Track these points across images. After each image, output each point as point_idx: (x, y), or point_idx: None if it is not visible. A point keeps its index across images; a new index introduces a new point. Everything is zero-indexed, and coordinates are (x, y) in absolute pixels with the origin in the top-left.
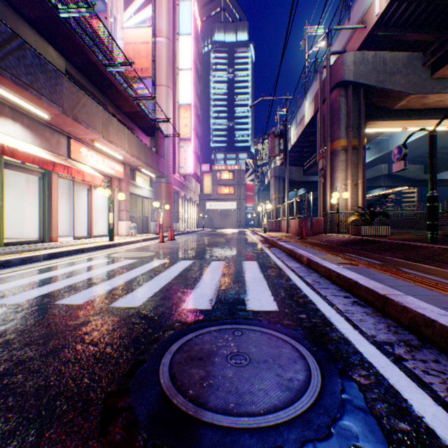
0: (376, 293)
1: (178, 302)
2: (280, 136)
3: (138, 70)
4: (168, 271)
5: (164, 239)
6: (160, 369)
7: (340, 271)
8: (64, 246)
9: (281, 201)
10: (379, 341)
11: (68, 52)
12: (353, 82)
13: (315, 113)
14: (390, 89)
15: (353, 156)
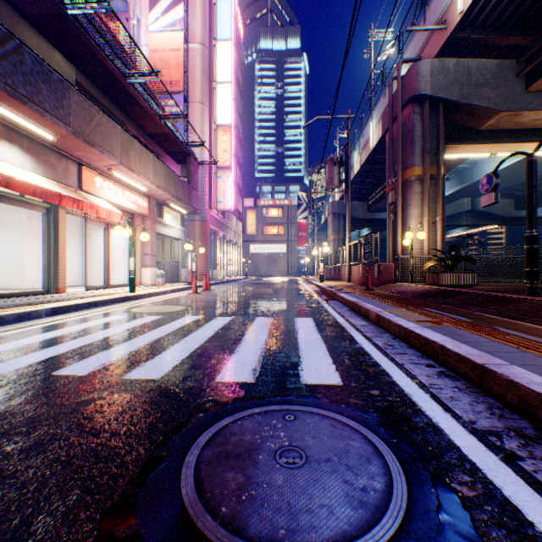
0: (471, 362)
1: (212, 372)
2: (340, 163)
3: (167, 83)
4: (200, 330)
5: (197, 290)
6: (182, 472)
7: (420, 332)
8: (72, 299)
9: (341, 243)
10: (480, 429)
11: (79, 59)
12: (431, 96)
13: (383, 135)
14: (476, 105)
15: (431, 187)
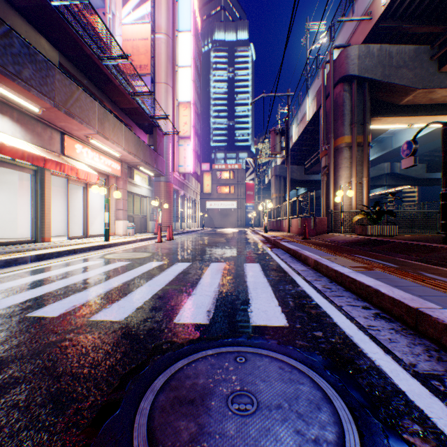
0: (406, 306)
1: (170, 314)
2: (281, 133)
3: (137, 67)
4: (162, 274)
5: (162, 239)
6: (136, 420)
7: (355, 277)
8: (55, 247)
9: (282, 200)
10: (422, 373)
11: (62, 44)
12: (358, 76)
13: (317, 110)
14: (396, 84)
15: (358, 153)
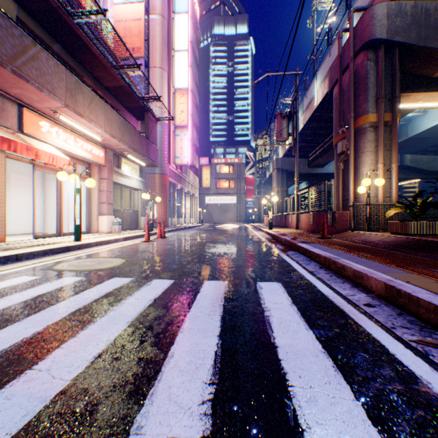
0: None
1: None
2: (288, 117)
3: (130, 50)
4: (108, 316)
5: (150, 238)
6: None
7: None
8: None
9: (284, 194)
10: None
11: None
12: (387, 40)
13: (331, 89)
14: (434, 48)
15: (385, 134)
